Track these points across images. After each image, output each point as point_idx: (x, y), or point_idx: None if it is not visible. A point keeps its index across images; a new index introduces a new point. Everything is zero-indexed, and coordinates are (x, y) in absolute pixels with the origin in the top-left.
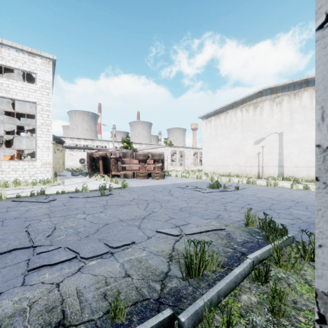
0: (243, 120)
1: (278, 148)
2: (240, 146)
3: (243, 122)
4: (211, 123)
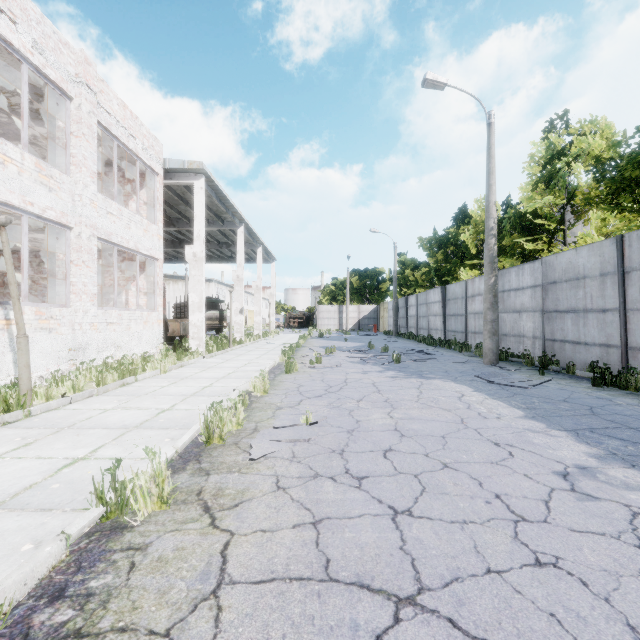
0: None
1: (168, 311)
2: None
3: None
4: None
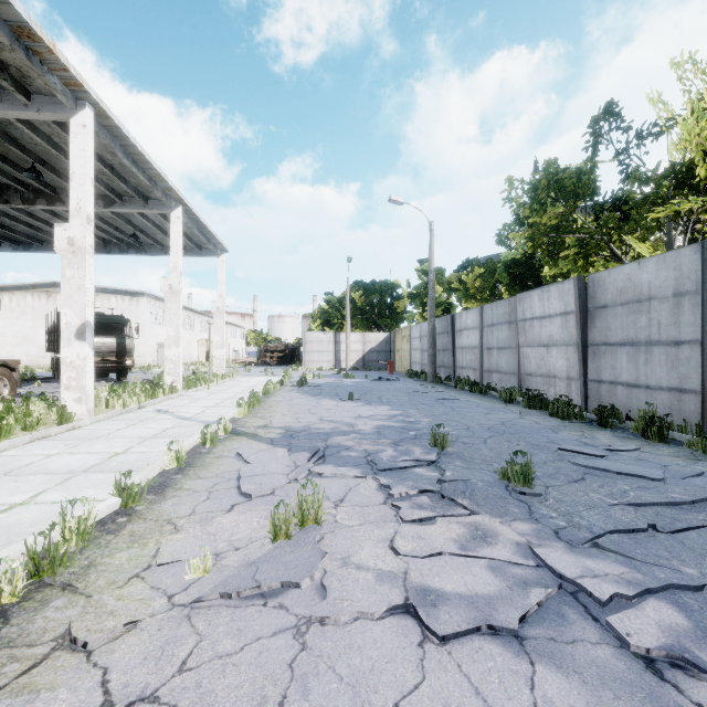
0: (35, 307)
1: None
2: (32, 334)
3: (35, 308)
4: None
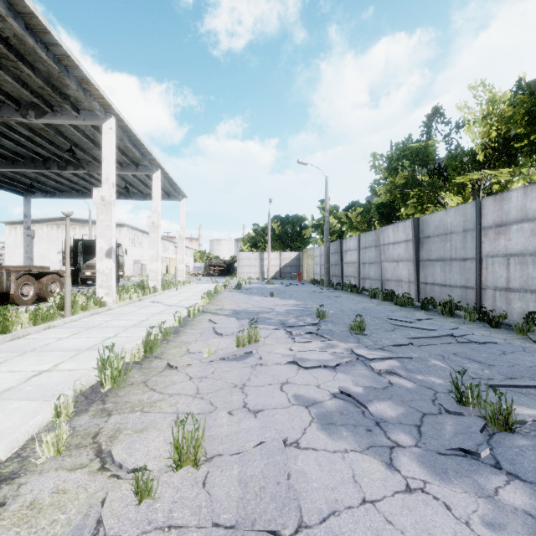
0: (49, 234)
1: None
2: (46, 254)
3: (49, 236)
4: (17, 230)
